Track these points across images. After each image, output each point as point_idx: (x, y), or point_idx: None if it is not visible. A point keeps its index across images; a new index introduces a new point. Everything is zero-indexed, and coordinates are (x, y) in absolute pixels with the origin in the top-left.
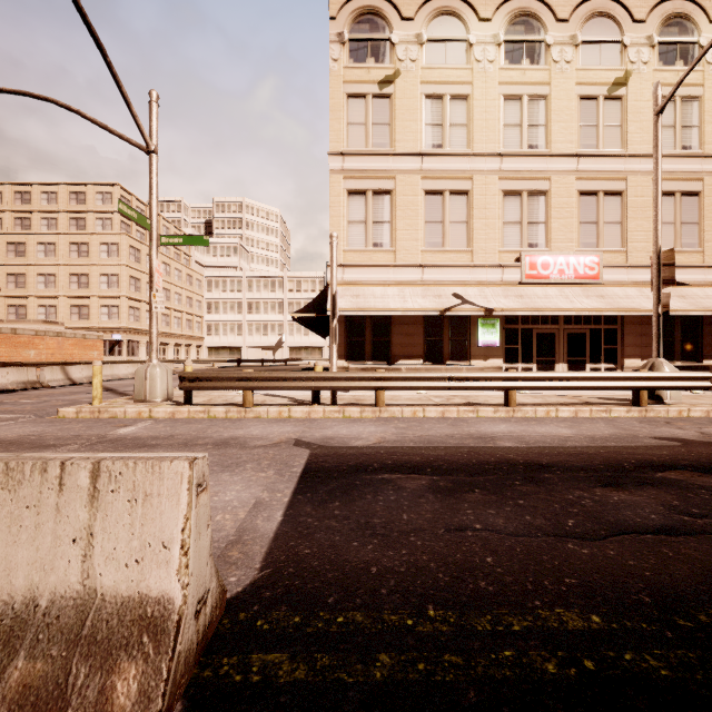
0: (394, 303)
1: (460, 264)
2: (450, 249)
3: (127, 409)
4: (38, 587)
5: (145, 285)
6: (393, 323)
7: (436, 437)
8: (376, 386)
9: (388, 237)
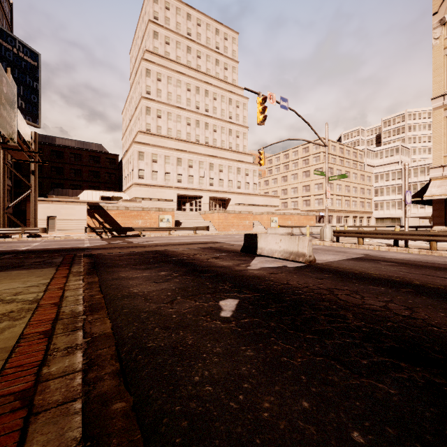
0: None
1: None
2: None
3: (316, 242)
4: (293, 250)
5: (335, 186)
6: None
7: (435, 261)
8: (428, 239)
9: None
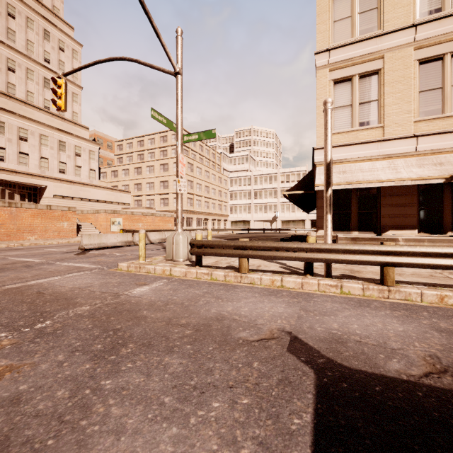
0: (384, 174)
1: None
2: (451, 114)
3: (156, 267)
4: None
5: (195, 185)
6: (381, 195)
7: None
8: (384, 261)
9: (375, 114)
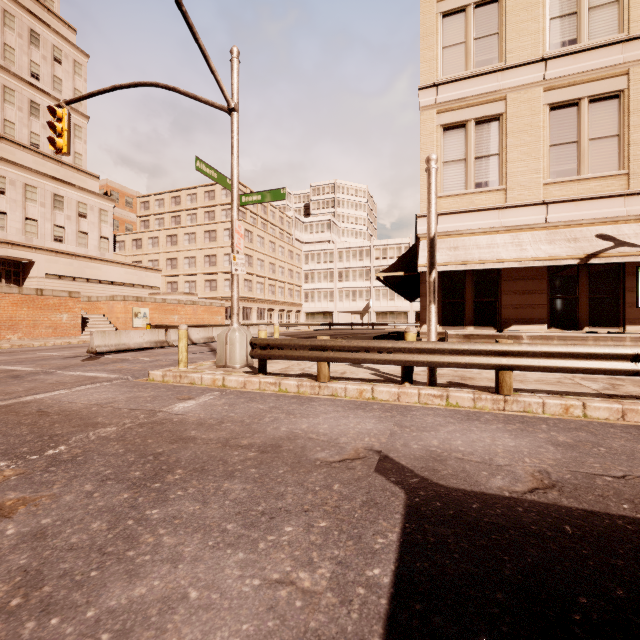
0: (506, 252)
1: (606, 194)
2: (589, 176)
3: (203, 376)
4: None
5: (256, 261)
6: (502, 278)
7: None
8: (499, 364)
9: (496, 173)
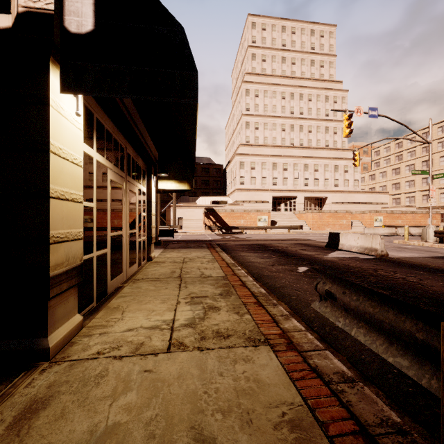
0: None
1: None
2: None
3: (414, 242)
4: (368, 246)
5: None
6: None
7: None
8: None
9: None
